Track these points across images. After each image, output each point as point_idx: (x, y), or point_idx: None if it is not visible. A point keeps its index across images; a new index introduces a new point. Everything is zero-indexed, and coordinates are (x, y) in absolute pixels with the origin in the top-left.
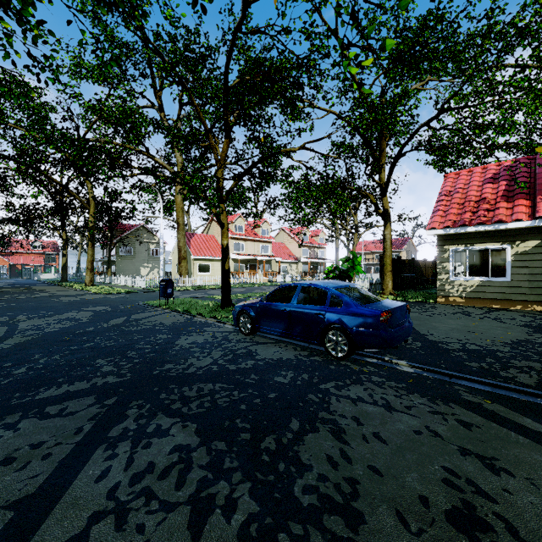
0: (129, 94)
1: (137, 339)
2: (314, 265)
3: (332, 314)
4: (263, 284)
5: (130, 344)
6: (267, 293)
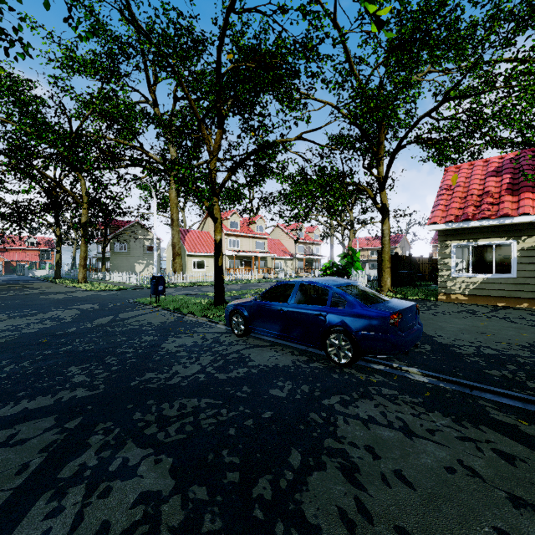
0: (122, 87)
1: (120, 341)
2: (309, 261)
3: (334, 315)
4: (258, 280)
5: (111, 347)
6: (262, 290)
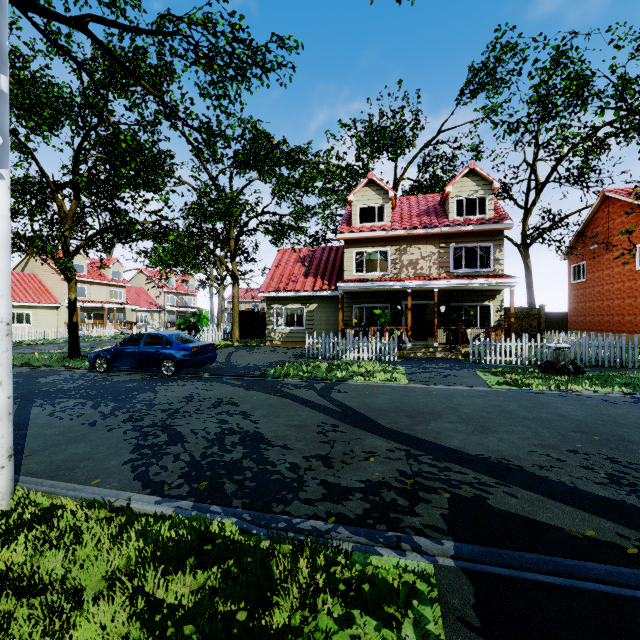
0: None
1: None
2: (182, 314)
3: (166, 350)
4: (115, 336)
5: None
6: None
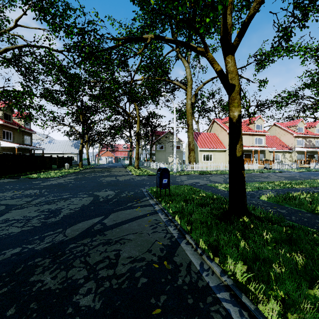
0: None
1: None
2: (310, 154)
3: None
4: (260, 170)
5: None
6: (277, 184)
